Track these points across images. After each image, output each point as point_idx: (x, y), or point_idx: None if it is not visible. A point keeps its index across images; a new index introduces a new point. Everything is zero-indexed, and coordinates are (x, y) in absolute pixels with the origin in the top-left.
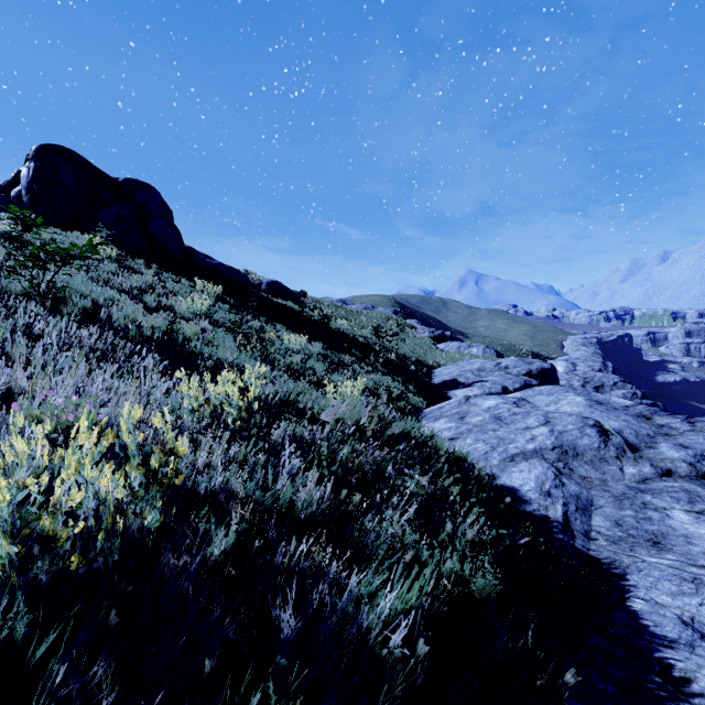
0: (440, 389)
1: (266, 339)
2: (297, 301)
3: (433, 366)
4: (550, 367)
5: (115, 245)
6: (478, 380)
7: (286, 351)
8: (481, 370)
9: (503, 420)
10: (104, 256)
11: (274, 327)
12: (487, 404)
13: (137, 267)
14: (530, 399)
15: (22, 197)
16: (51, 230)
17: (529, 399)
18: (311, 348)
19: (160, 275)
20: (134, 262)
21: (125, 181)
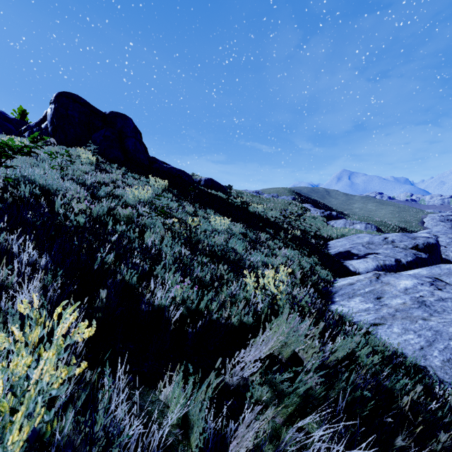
0: (336, 259)
1: (189, 224)
2: (225, 192)
3: (327, 239)
4: (435, 242)
5: (101, 156)
6: (370, 252)
7: (212, 232)
8: (370, 243)
9: (430, 306)
10: (88, 162)
11: (206, 211)
12: (402, 285)
13: (110, 169)
14: (445, 279)
15: (48, 128)
16: (59, 147)
17: (444, 279)
18: (233, 228)
19: (125, 175)
20: (111, 166)
21: (110, 113)
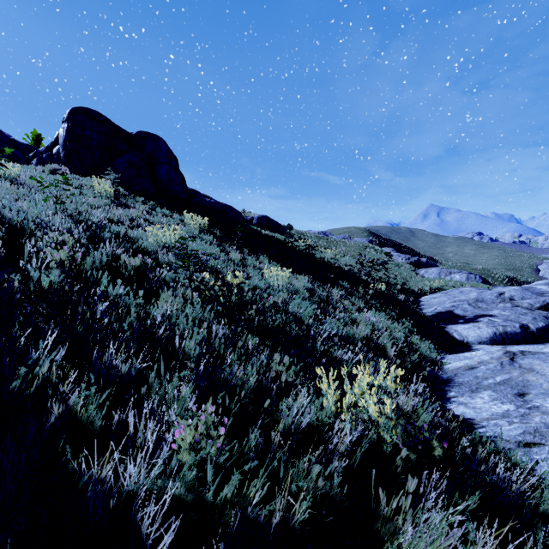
0: (434, 322)
1: (227, 281)
2: (284, 233)
3: (418, 293)
4: None
5: (125, 187)
6: (481, 314)
7: (266, 288)
8: (480, 301)
9: None
10: (104, 194)
11: (258, 258)
12: None
13: (132, 203)
14: None
15: (60, 154)
16: (71, 176)
17: None
18: (295, 283)
19: (153, 211)
20: (135, 200)
21: (137, 133)
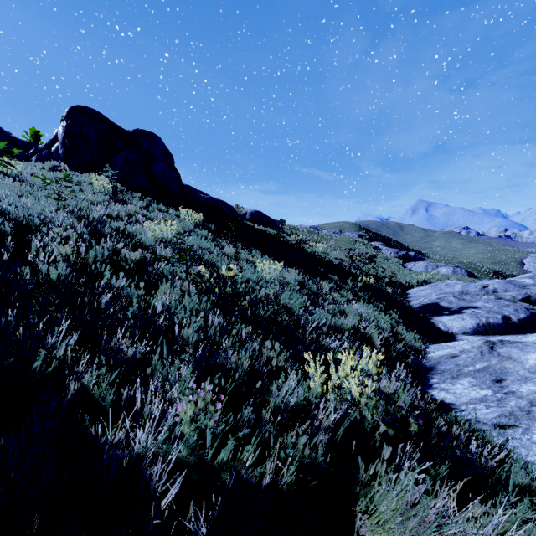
0: (420, 313)
1: (222, 274)
2: (276, 227)
3: (405, 286)
4: None
5: (122, 183)
6: (466, 306)
7: (259, 281)
8: (464, 293)
9: None
10: (103, 190)
11: (251, 252)
12: (532, 360)
13: (130, 199)
14: None
15: (59, 151)
16: (70, 173)
17: None
18: (286, 276)
19: (150, 206)
20: (132, 196)
21: (134, 131)
